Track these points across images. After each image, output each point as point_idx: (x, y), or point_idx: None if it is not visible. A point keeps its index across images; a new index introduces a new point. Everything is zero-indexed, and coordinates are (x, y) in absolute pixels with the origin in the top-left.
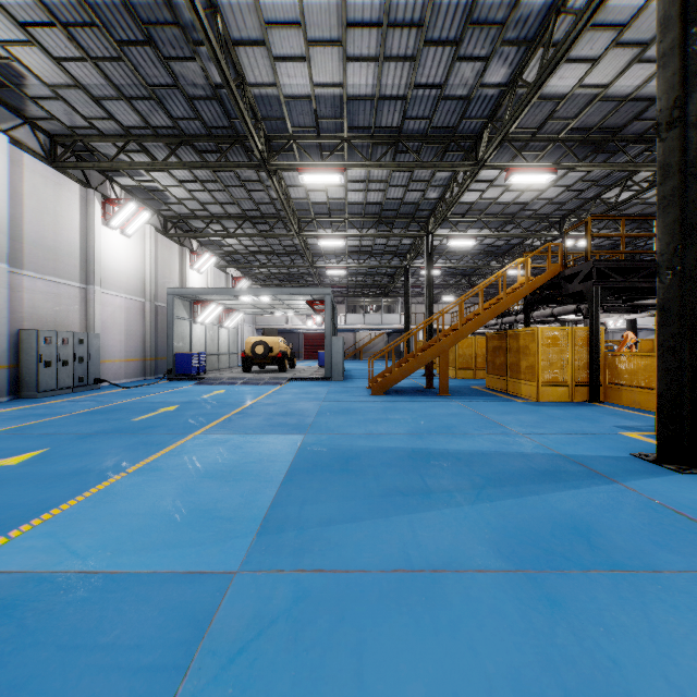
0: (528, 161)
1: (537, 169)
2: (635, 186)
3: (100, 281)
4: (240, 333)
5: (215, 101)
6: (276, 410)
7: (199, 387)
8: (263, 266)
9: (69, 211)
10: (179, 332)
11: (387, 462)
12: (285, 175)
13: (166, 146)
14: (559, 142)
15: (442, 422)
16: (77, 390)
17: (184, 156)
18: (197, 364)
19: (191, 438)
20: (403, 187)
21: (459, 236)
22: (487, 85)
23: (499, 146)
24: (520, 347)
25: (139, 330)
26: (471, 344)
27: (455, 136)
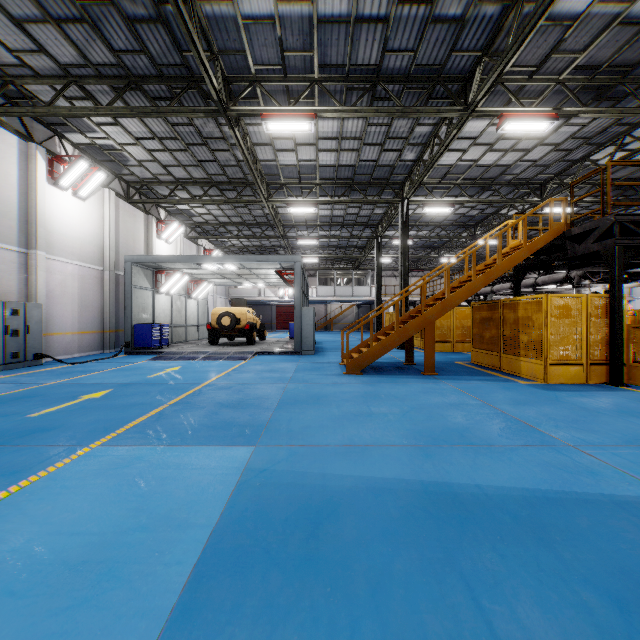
0: (525, 106)
1: (535, 115)
2: (629, 145)
3: (45, 245)
4: (212, 305)
5: (160, 26)
6: (227, 397)
7: (155, 362)
8: (233, 237)
9: (4, 165)
10: (139, 303)
11: (388, 528)
12: (251, 131)
13: (113, 91)
14: (559, 84)
15: (446, 419)
16: (12, 367)
17: (136, 105)
18: (159, 336)
19: (79, 455)
20: (378, 146)
21: (435, 203)
22: (487, 0)
23: (491, 89)
24: (518, 319)
25: (97, 300)
26: (449, 315)
27: (441, 77)
